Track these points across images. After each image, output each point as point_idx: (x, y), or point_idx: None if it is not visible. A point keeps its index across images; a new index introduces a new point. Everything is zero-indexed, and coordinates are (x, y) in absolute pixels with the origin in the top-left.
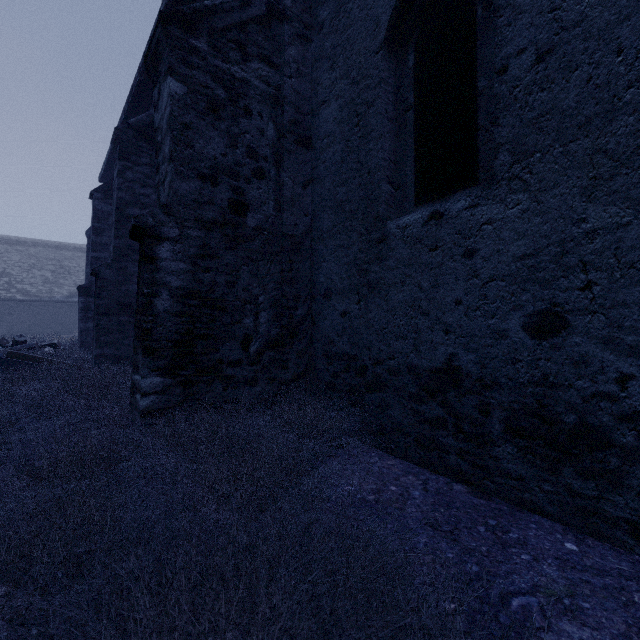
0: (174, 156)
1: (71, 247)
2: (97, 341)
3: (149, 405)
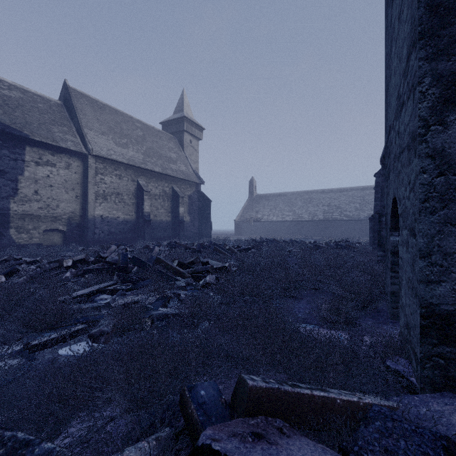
0: None
1: (369, 188)
2: (373, 242)
3: (379, 259)
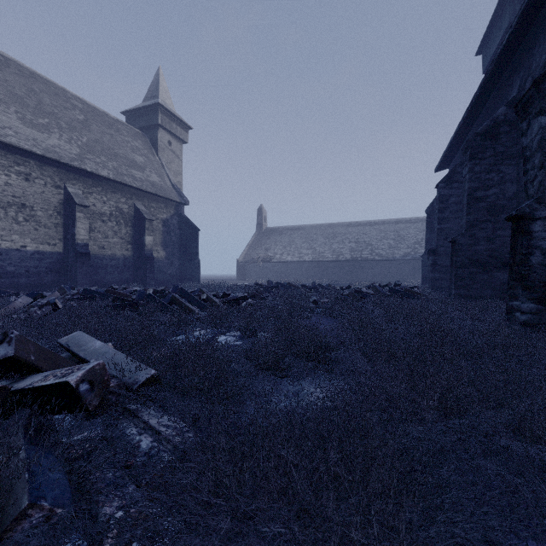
0: (544, 165)
1: (403, 221)
2: (455, 285)
3: (526, 320)
